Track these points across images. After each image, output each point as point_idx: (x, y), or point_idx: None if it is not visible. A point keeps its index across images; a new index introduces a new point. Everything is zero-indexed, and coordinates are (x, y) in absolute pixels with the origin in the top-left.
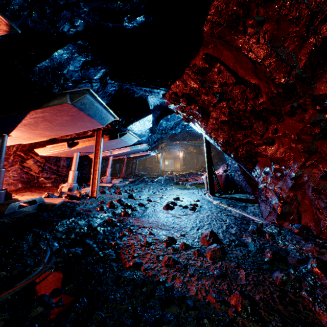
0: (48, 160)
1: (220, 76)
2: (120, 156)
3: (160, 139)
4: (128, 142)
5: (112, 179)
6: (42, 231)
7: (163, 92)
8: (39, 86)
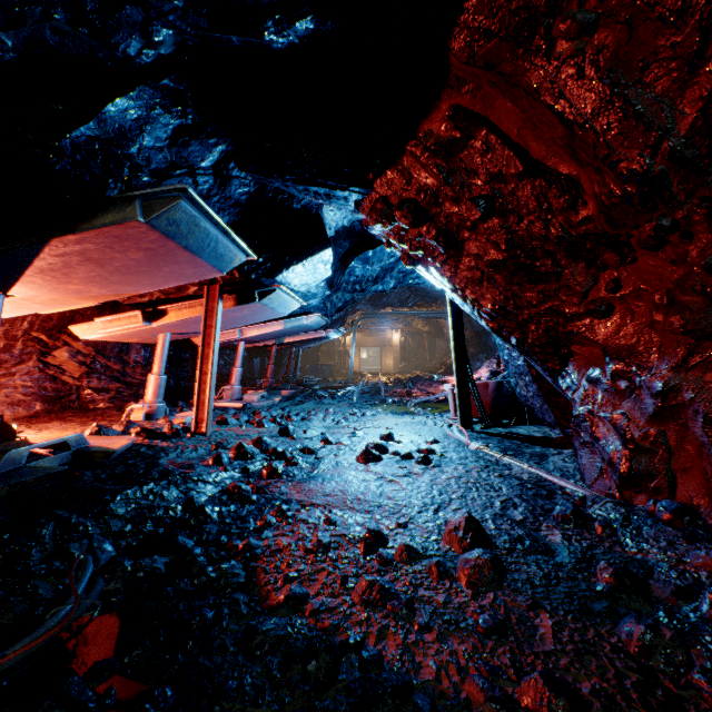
0: (103, 350)
1: (488, 158)
2: (263, 340)
3: (350, 303)
4: (279, 311)
5: (244, 392)
6: (78, 515)
7: (357, 196)
8: (74, 183)
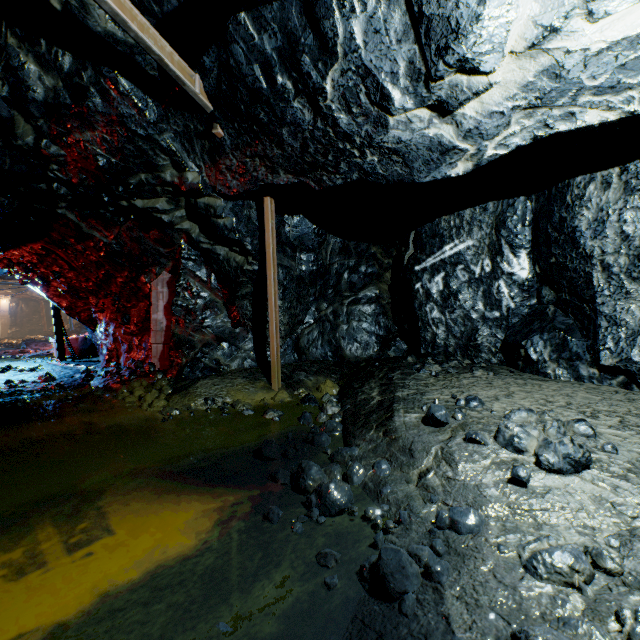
0: None
1: (58, 262)
2: None
3: None
4: None
5: None
6: None
7: None
8: None
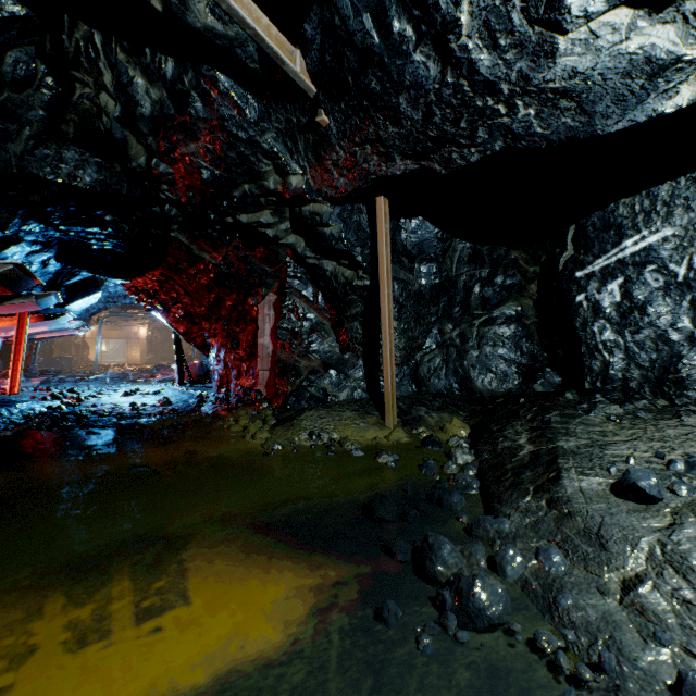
0: None
1: (175, 288)
2: None
3: (103, 310)
4: (60, 322)
5: None
6: (10, 408)
7: (123, 282)
8: None
